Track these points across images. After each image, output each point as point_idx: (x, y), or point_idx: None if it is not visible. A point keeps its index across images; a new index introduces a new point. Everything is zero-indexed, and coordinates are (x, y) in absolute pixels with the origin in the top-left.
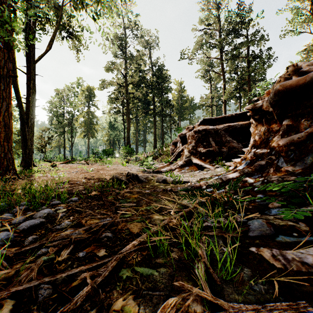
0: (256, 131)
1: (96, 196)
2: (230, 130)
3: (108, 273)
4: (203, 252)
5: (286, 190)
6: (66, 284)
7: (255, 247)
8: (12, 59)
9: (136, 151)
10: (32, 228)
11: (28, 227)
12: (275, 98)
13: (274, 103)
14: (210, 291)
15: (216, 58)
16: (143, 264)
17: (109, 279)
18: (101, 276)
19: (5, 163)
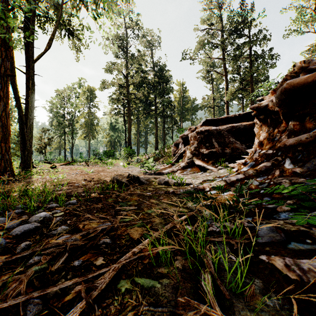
0: (261, 131)
1: (95, 198)
2: (233, 131)
3: (106, 285)
4: (209, 261)
5: (296, 193)
6: (58, 299)
7: (265, 255)
8: (10, 58)
9: (137, 152)
10: (26, 233)
11: (21, 232)
12: (281, 96)
13: (280, 102)
14: (218, 306)
15: (219, 59)
16: (144, 274)
17: (106, 293)
18: (98, 289)
19: (3, 165)
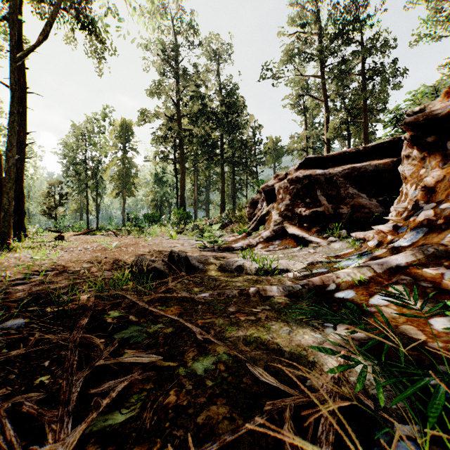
0: (422, 170)
1: (80, 311)
2: (354, 176)
3: None
4: None
5: None
6: None
7: None
8: None
9: (195, 216)
10: None
11: None
12: None
13: None
14: None
15: (315, 77)
16: None
17: None
18: None
19: None
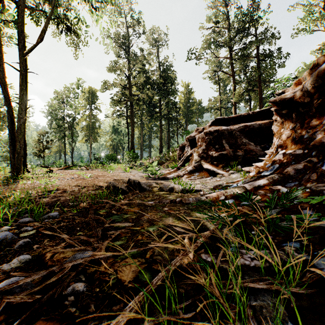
0: (282, 129)
1: (84, 209)
2: (246, 130)
3: None
4: None
5: None
6: None
7: None
8: None
9: (141, 156)
10: None
11: None
12: (317, 82)
13: (313, 90)
14: None
15: (226, 58)
16: None
17: None
18: None
19: None
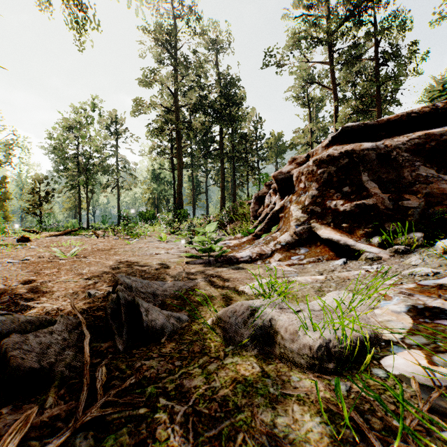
0: None
1: None
2: (428, 148)
3: None
4: None
5: None
6: None
7: None
8: None
9: (194, 215)
10: None
11: None
12: None
13: None
14: None
15: (323, 63)
16: None
17: None
18: None
19: None
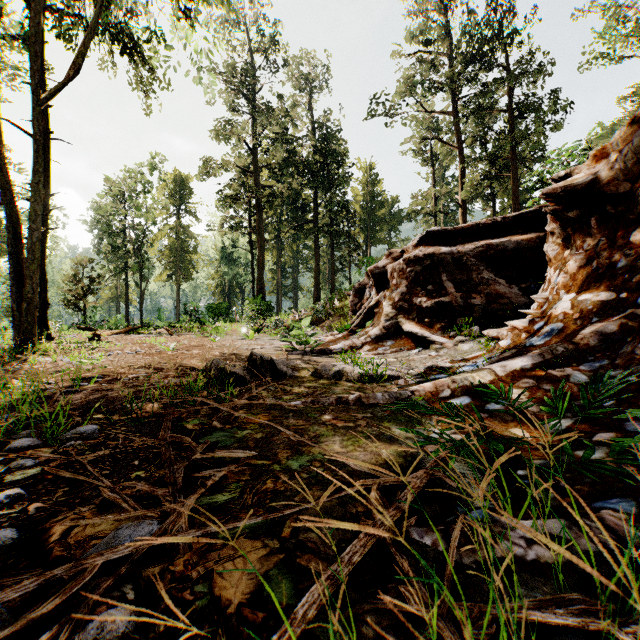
0: (566, 251)
1: (154, 419)
2: (489, 255)
3: None
4: None
5: None
6: None
7: None
8: None
9: (278, 308)
10: None
11: None
12: None
13: (639, 166)
14: None
15: (447, 113)
16: None
17: None
18: None
19: None
